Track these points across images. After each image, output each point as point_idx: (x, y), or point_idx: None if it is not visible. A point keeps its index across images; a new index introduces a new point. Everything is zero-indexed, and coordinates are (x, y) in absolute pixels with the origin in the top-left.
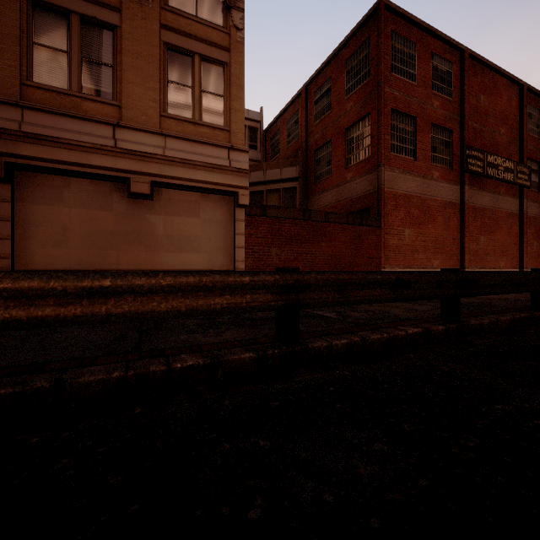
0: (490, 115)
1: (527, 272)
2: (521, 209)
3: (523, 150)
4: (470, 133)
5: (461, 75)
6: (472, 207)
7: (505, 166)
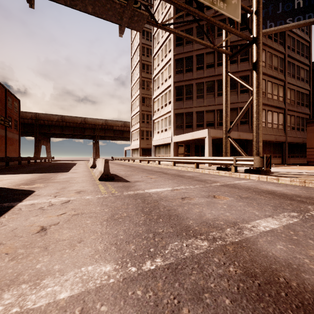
0: None
1: (19, 157)
2: (6, 134)
3: (7, 113)
4: None
5: None
6: None
7: (1, 118)
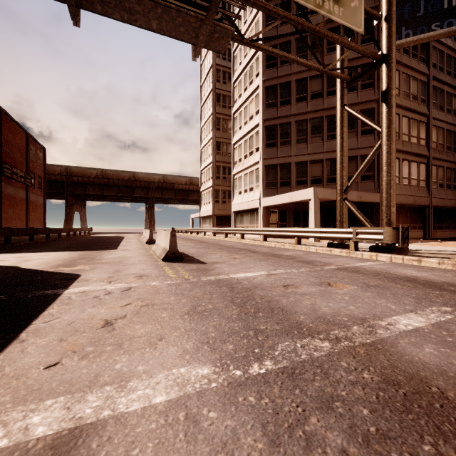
0: (14, 145)
1: (46, 229)
2: (28, 197)
3: (28, 167)
4: (4, 154)
5: (0, 121)
6: (5, 194)
7: (21, 175)
